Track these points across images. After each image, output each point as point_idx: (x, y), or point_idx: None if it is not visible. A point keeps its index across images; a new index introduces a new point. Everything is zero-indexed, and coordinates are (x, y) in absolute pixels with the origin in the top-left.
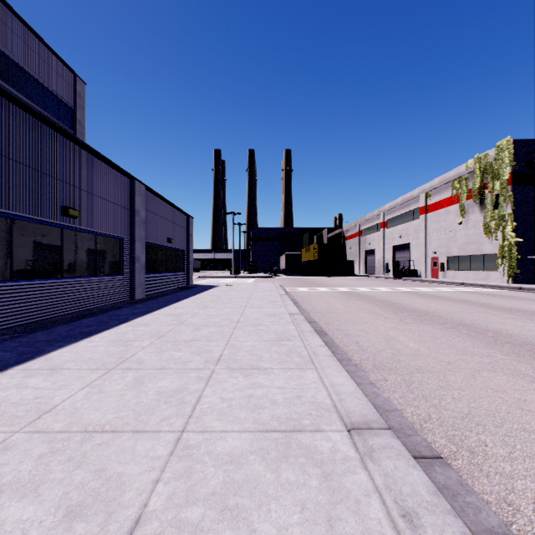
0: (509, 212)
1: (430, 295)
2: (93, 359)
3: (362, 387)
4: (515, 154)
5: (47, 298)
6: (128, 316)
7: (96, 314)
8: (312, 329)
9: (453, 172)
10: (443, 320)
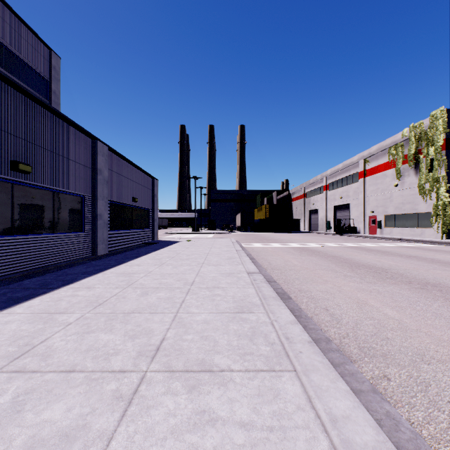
0: (443, 175)
1: (377, 250)
2: None
3: (365, 400)
4: (448, 122)
5: None
6: (77, 275)
7: (50, 272)
8: (275, 295)
9: (390, 140)
10: (405, 278)
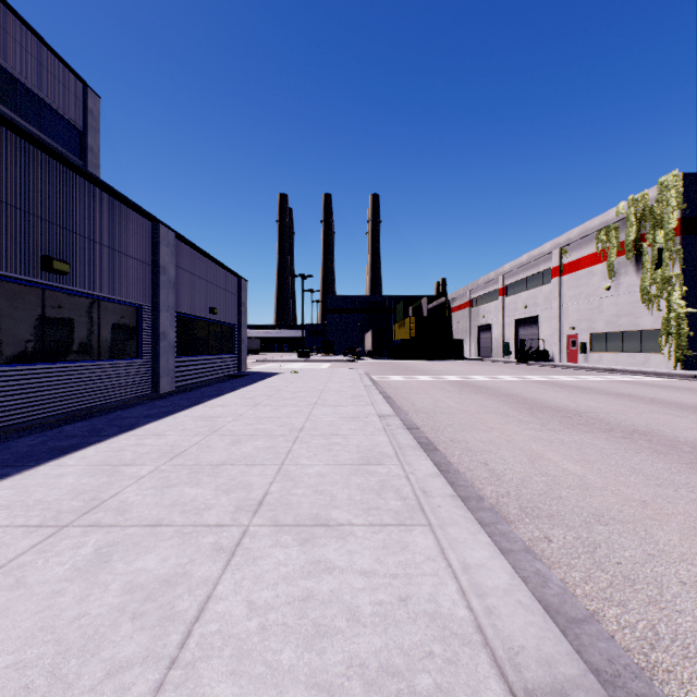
0: (677, 273)
1: (574, 386)
2: (43, 504)
3: (513, 559)
4: (685, 193)
5: (17, 393)
6: (138, 420)
7: (96, 416)
8: (415, 443)
9: (598, 220)
10: (605, 425)
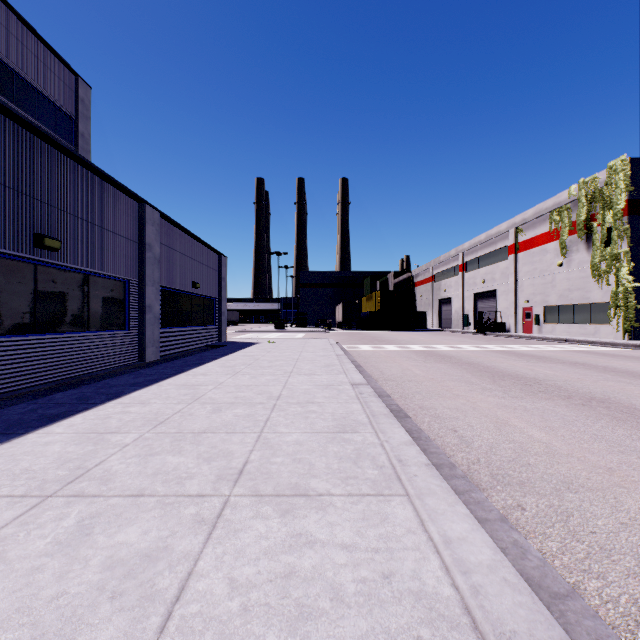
0: (625, 250)
1: (531, 355)
2: (29, 473)
3: (490, 529)
4: (632, 176)
5: (10, 363)
6: (124, 388)
7: (85, 384)
8: (387, 411)
9: (551, 201)
10: (564, 392)
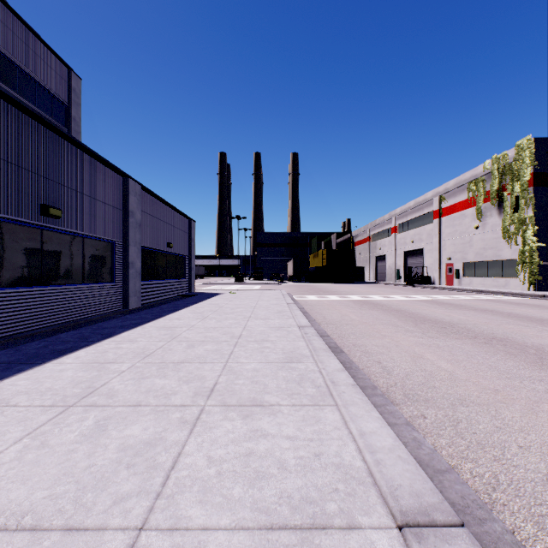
0: (530, 215)
1: (449, 304)
2: (52, 390)
3: (397, 430)
4: (536, 153)
5: (22, 309)
6: (115, 329)
7: (81, 326)
8: (326, 347)
9: (469, 174)
10: (472, 333)
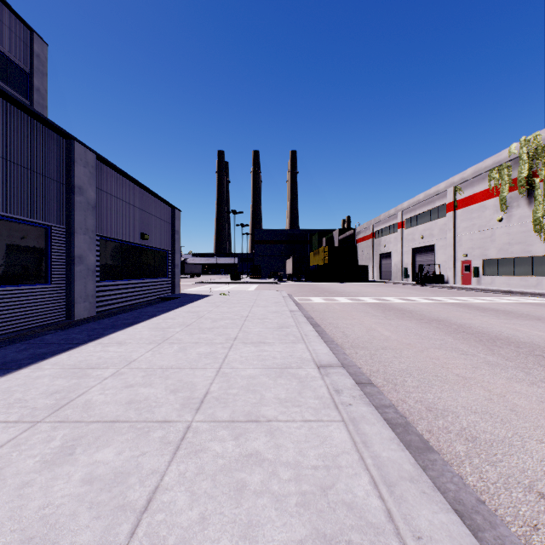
0: None
1: (492, 309)
2: None
3: None
4: None
5: None
6: None
7: None
8: (412, 463)
9: (491, 160)
10: None
